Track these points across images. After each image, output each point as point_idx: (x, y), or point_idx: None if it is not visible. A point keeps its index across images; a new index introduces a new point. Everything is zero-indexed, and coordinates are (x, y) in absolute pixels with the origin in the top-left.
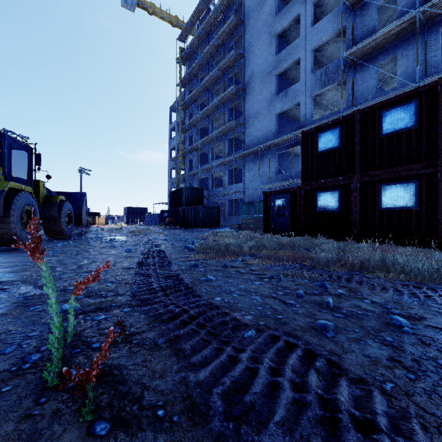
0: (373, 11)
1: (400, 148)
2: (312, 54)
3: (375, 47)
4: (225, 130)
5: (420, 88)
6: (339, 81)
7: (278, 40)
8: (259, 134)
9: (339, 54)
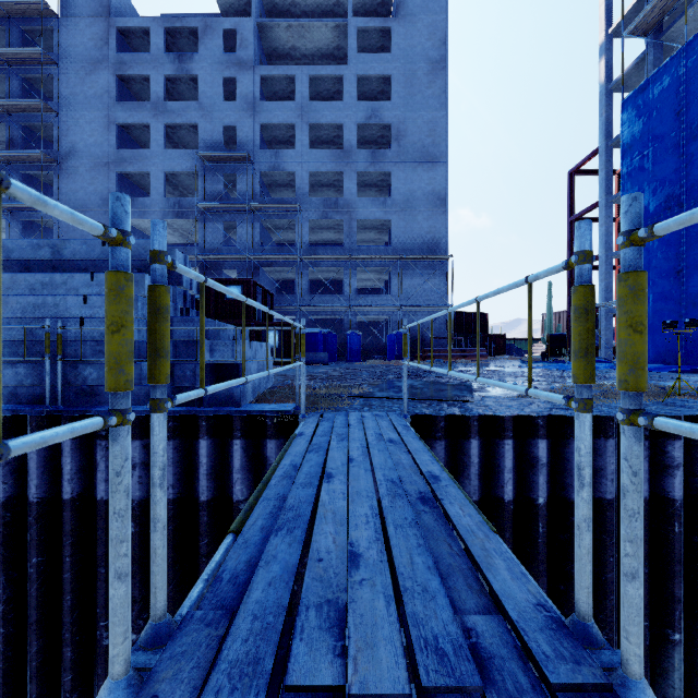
0: (221, 176)
1: (236, 309)
2: (165, 176)
3: (222, 209)
4: (17, 207)
5: (244, 280)
6: (193, 219)
7: (118, 128)
8: (88, 235)
9: (190, 184)
